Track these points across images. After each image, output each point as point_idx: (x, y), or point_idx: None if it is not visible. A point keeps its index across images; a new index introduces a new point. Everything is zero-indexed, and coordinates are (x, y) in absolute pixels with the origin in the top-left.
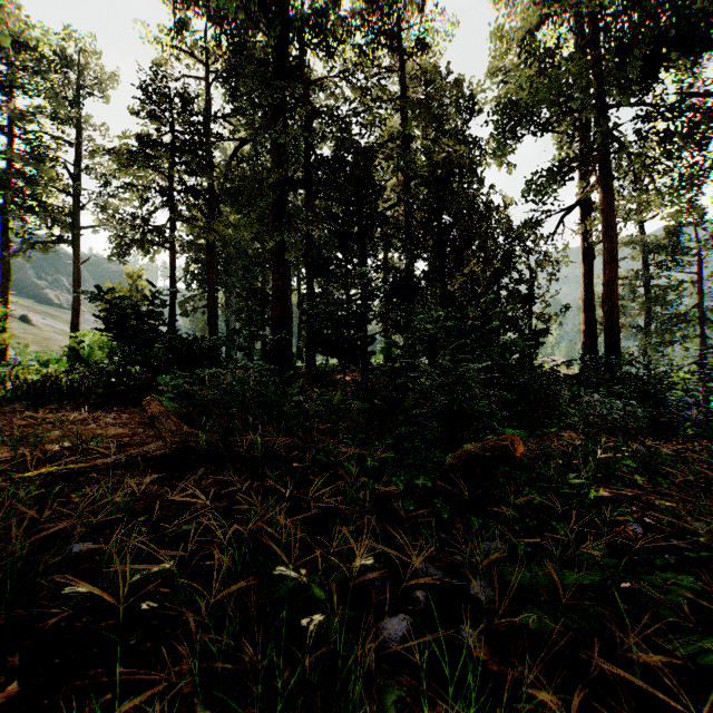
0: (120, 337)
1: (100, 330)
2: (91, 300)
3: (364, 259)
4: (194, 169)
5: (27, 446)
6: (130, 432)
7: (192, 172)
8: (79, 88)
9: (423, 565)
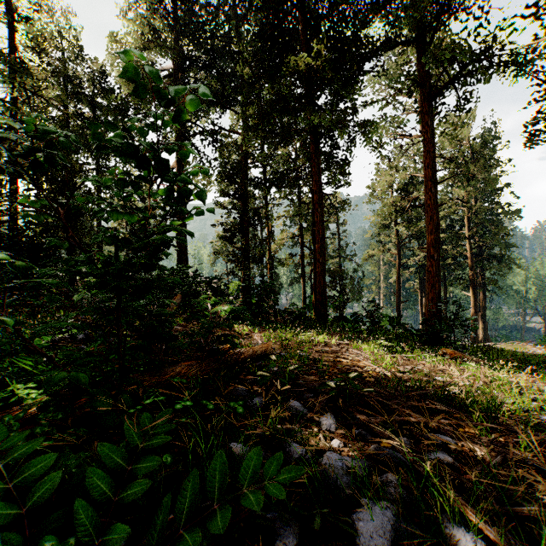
0: None
1: None
2: None
3: None
4: None
5: None
6: None
7: None
8: None
9: None
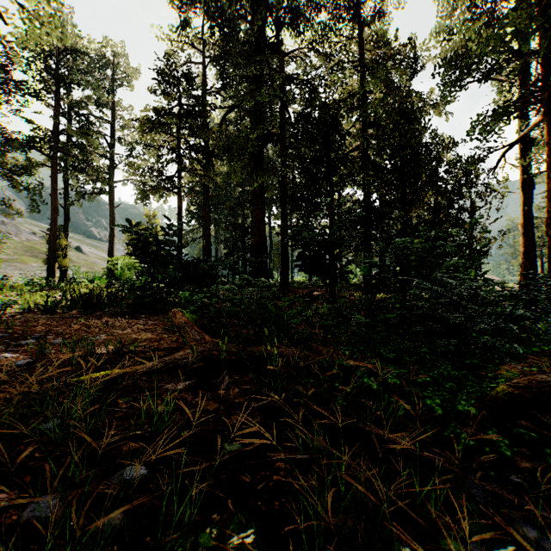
0: (145, 259)
1: (130, 255)
2: (124, 232)
3: (332, 194)
4: (195, 132)
5: (81, 348)
6: (158, 337)
7: (193, 134)
8: (113, 81)
9: (533, 534)
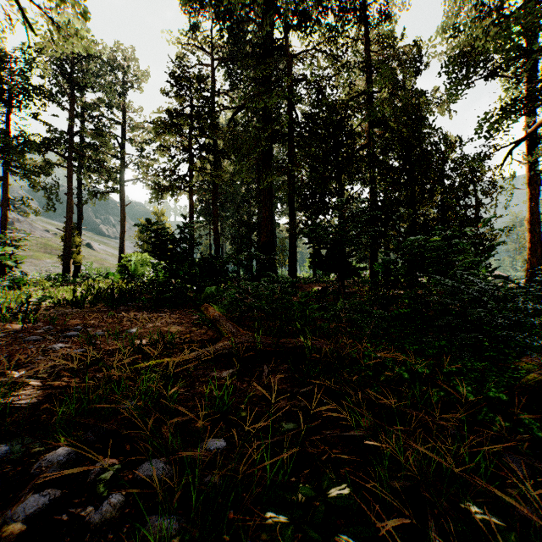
0: (164, 256)
1: (149, 252)
2: (142, 230)
3: (341, 192)
4: (205, 133)
5: (122, 339)
6: (187, 330)
7: (203, 134)
8: (124, 83)
9: None
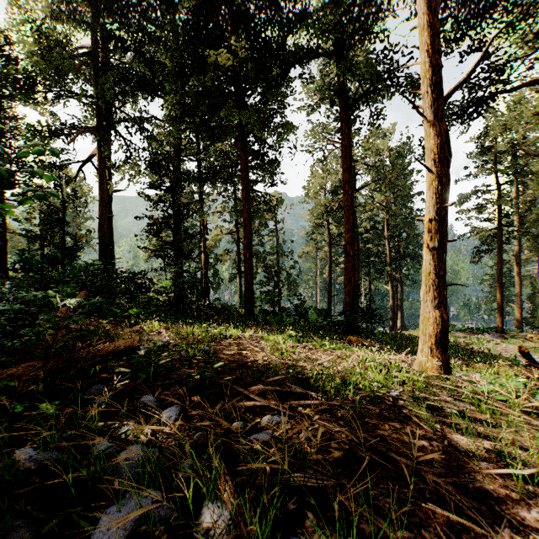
0: None
1: None
2: None
3: None
4: None
5: None
6: None
7: None
8: None
9: None
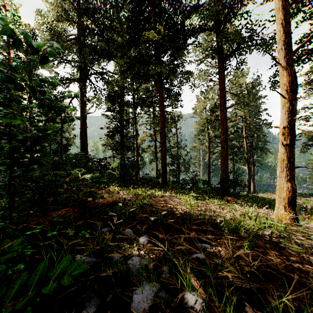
0: None
1: None
2: None
3: None
4: None
5: None
6: None
7: None
8: None
9: None
